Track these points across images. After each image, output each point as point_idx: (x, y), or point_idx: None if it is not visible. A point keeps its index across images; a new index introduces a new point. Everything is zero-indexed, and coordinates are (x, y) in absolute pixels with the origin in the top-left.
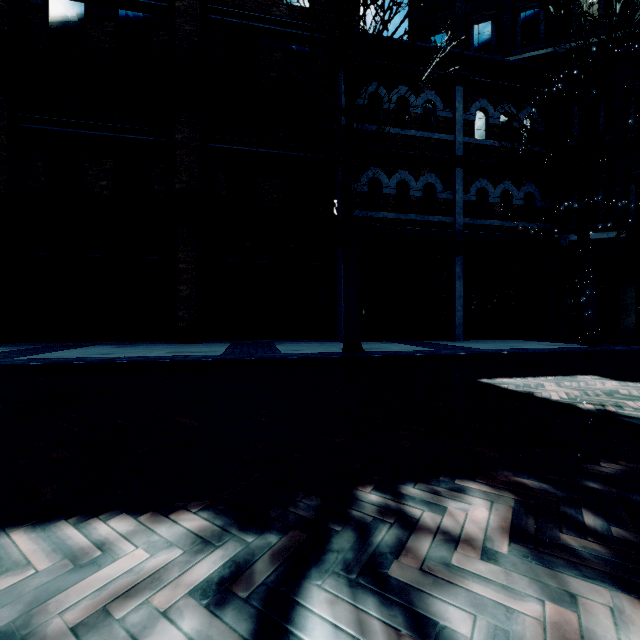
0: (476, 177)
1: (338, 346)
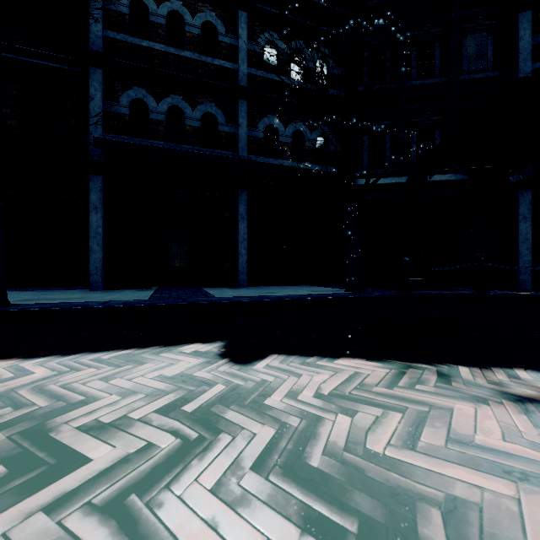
0: (265, 113)
1: (46, 295)
